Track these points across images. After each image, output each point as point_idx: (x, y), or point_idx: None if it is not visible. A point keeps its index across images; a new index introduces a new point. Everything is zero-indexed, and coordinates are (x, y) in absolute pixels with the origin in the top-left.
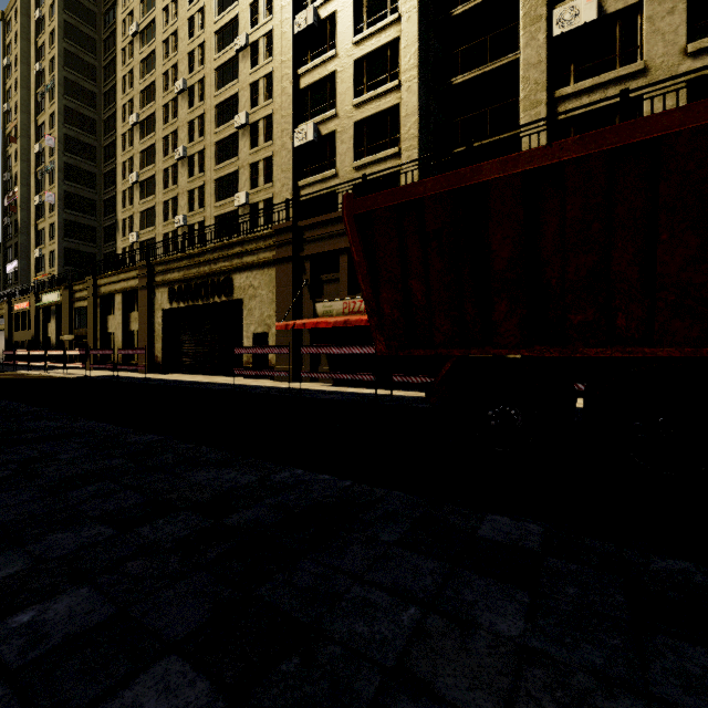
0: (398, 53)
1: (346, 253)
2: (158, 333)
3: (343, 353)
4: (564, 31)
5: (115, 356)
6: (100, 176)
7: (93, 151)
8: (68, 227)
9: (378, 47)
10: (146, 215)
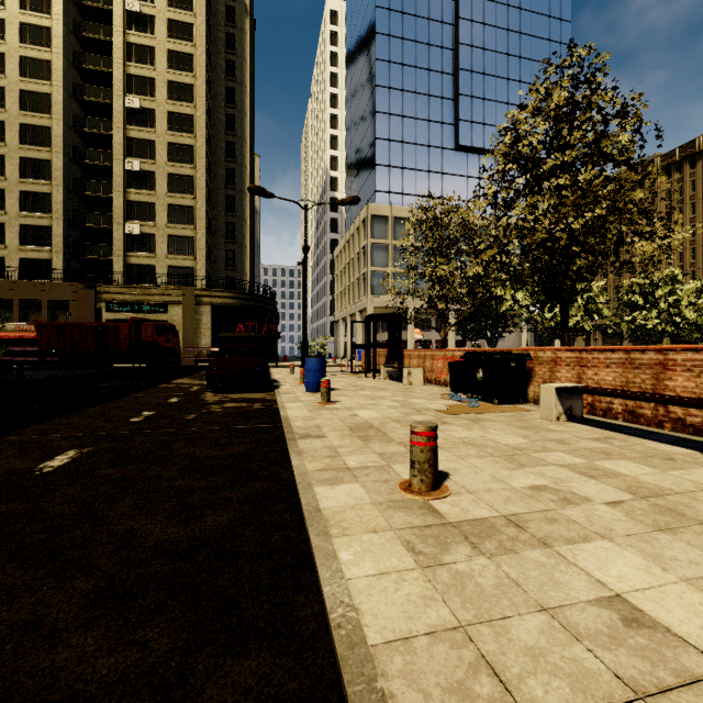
0: (52, 200)
1: (18, 302)
2: None
3: (22, 350)
4: (130, 233)
5: None
6: None
7: None
8: None
9: (38, 192)
10: None
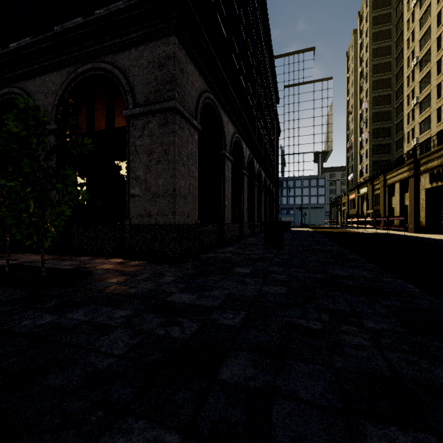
0: None
1: None
2: (422, 205)
3: None
4: None
5: (395, 222)
6: (393, 111)
7: (388, 97)
8: (374, 149)
9: None
10: (423, 123)
